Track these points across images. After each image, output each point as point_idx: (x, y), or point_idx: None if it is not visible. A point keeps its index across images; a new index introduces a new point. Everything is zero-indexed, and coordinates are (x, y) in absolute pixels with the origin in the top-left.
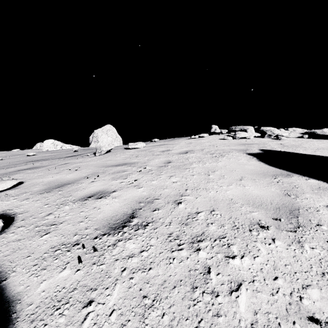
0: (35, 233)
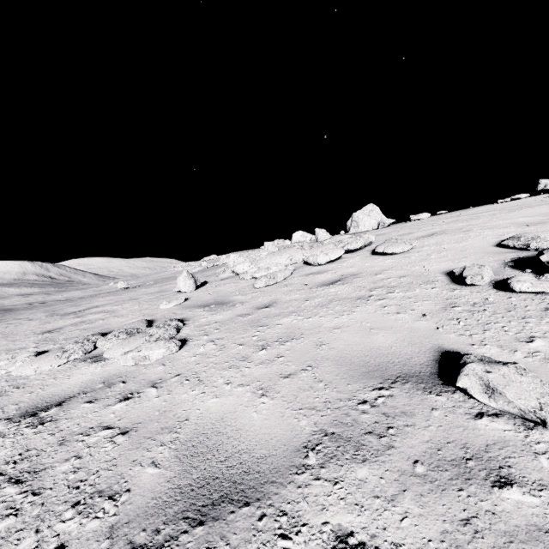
0: None
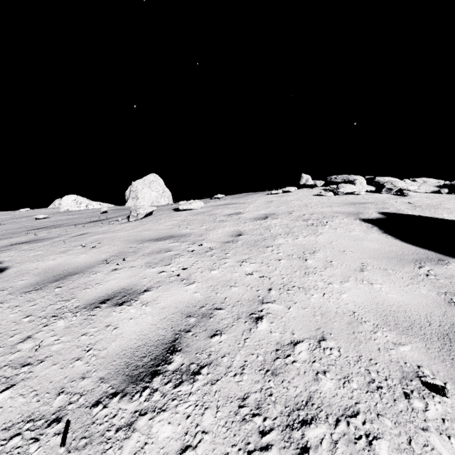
0: None
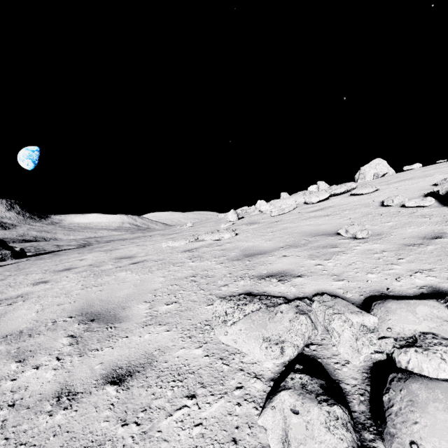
0: None
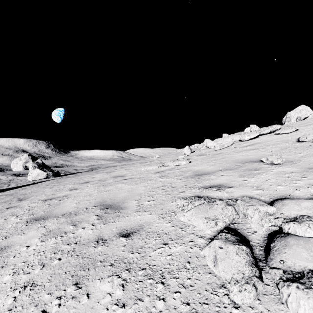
0: None
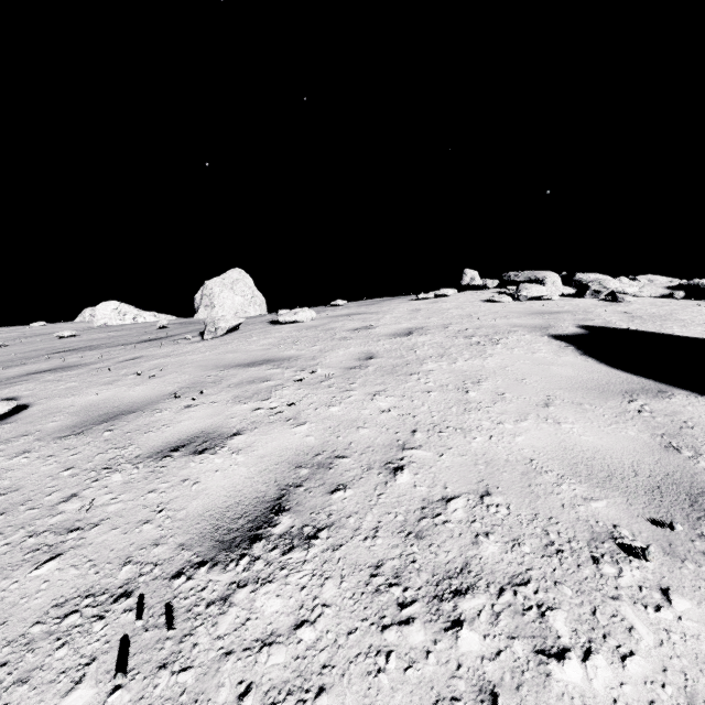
0: (24, 557)
